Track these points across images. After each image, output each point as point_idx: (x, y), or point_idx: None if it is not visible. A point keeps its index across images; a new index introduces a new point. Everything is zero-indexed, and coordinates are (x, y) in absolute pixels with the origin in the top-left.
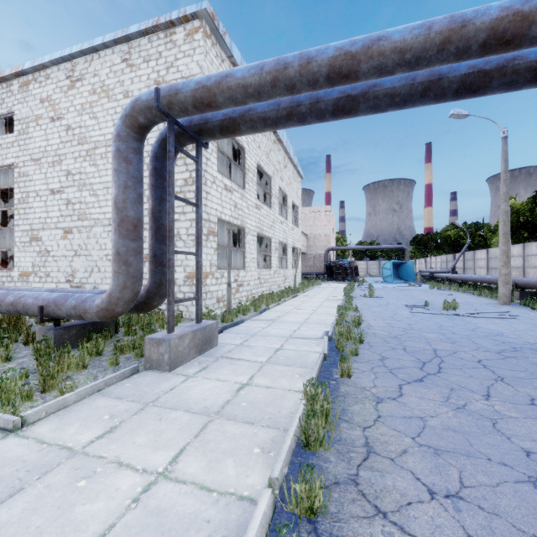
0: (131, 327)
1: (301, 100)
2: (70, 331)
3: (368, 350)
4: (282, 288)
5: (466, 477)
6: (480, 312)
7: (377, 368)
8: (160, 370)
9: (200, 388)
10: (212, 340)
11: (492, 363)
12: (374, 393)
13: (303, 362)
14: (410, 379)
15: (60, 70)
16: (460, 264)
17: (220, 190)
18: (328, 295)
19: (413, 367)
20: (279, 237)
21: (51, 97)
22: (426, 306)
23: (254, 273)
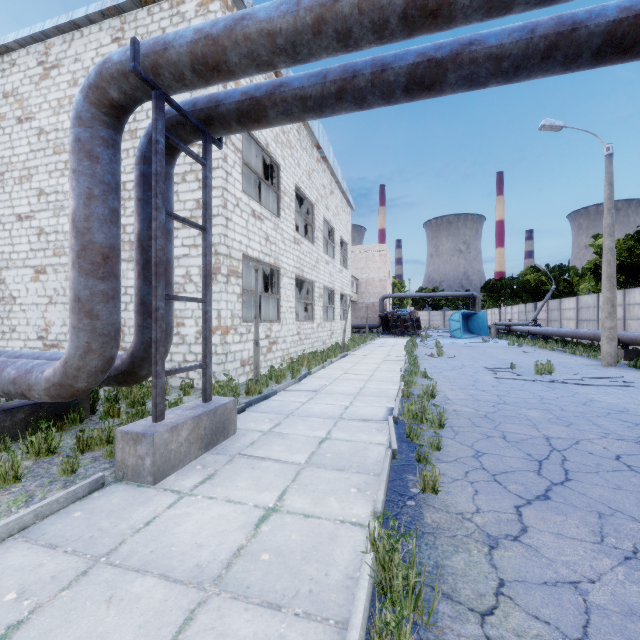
0: (113, 406)
1: (359, 68)
2: (13, 414)
3: (453, 439)
4: (328, 345)
5: None
6: (584, 377)
7: (473, 473)
8: (139, 482)
9: (195, 521)
10: (227, 426)
11: (638, 462)
12: (481, 527)
13: (361, 463)
14: (529, 495)
15: (30, 53)
16: (542, 315)
17: (245, 217)
18: (386, 354)
19: (526, 471)
20: (324, 280)
21: (18, 90)
22: (514, 369)
23: (292, 326)
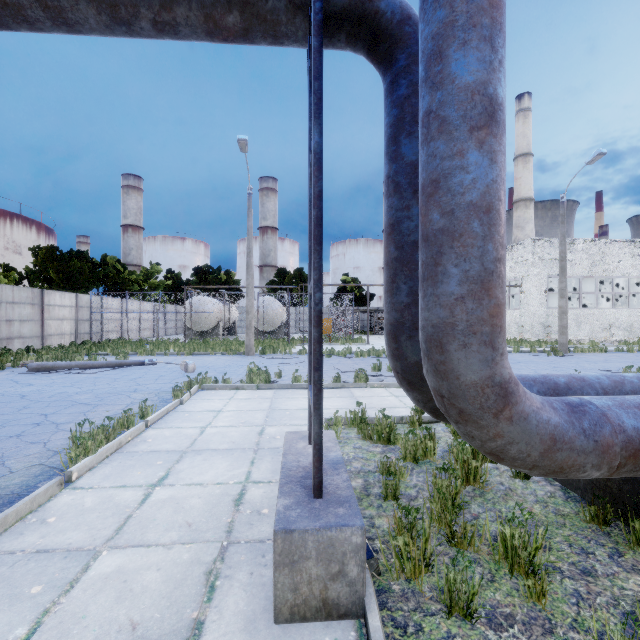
0: None
1: None
2: None
3: None
4: None
5: (9, 449)
6: None
7: None
8: None
9: (219, 468)
10: None
11: None
12: None
13: None
14: None
15: None
16: None
17: None
18: None
19: None
20: None
21: None
22: None
23: None
